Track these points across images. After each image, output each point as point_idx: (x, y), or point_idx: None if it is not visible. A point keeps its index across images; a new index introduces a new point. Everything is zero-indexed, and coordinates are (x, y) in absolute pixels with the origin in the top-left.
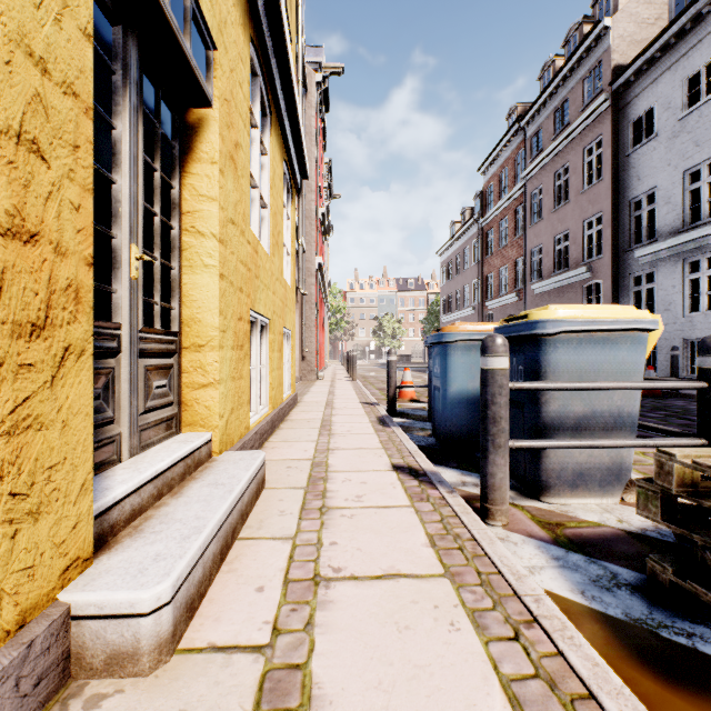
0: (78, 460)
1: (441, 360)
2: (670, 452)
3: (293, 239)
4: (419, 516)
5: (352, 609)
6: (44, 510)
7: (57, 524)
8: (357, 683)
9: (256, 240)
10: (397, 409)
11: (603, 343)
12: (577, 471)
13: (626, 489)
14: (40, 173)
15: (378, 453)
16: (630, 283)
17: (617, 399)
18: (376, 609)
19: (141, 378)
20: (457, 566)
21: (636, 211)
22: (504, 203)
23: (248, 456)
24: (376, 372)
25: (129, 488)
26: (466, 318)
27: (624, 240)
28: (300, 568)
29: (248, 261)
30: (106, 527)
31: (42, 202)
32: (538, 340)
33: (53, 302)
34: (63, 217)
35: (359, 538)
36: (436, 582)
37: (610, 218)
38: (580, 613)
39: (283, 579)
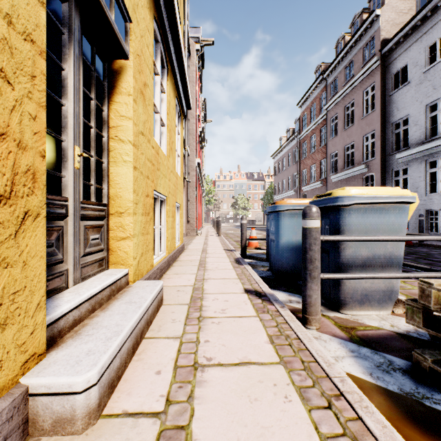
0: (34, 288)
1: (275, 222)
2: (429, 282)
3: (182, 147)
4: (262, 322)
5: (219, 386)
6: (10, 322)
7: (19, 331)
8: (222, 440)
9: (157, 146)
10: (247, 253)
11: (380, 211)
12: (363, 293)
13: (395, 305)
14: (6, 92)
15: (235, 282)
16: (392, 175)
17: (389, 247)
18: (235, 386)
19: (82, 233)
20: (288, 356)
21: (396, 130)
22: (313, 125)
23: (152, 283)
24: (233, 231)
25: (72, 305)
26: (289, 197)
27: (389, 148)
28: (185, 358)
29: (152, 159)
30: (55, 331)
31: (8, 112)
32: (338, 209)
33: (16, 181)
34: (24, 123)
35: (223, 337)
36: (274, 368)
37: (380, 134)
38: (370, 388)
39: (174, 365)
